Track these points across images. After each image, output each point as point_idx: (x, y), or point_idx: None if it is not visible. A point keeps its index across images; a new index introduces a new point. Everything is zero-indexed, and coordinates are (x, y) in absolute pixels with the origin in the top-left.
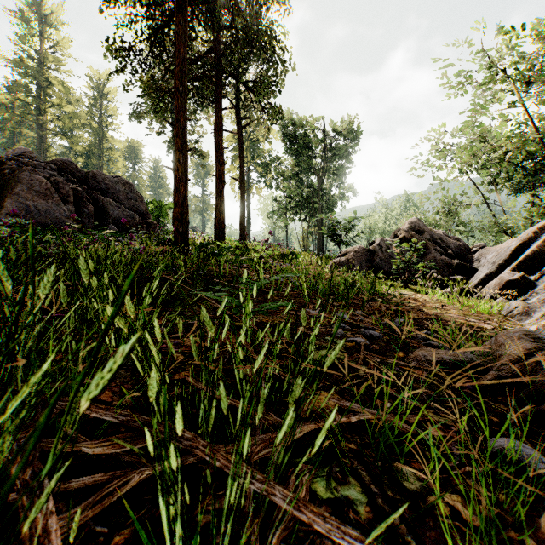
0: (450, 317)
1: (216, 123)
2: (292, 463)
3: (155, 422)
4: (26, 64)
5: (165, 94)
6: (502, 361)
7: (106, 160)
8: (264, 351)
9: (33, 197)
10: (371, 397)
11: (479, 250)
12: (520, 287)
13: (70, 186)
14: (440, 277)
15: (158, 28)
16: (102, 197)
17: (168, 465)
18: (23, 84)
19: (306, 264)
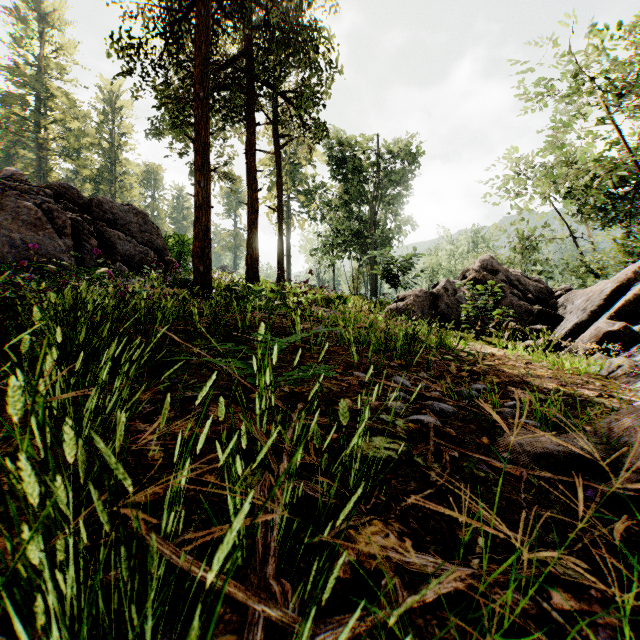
0: (539, 379)
1: (248, 141)
2: None
3: None
4: (23, 71)
5: (186, 106)
6: (638, 456)
7: (120, 187)
8: (240, 521)
9: (20, 229)
10: (451, 524)
11: (565, 294)
12: (622, 340)
13: (68, 216)
14: (519, 326)
15: (175, 21)
16: (109, 230)
17: None
18: (19, 96)
19: (356, 311)
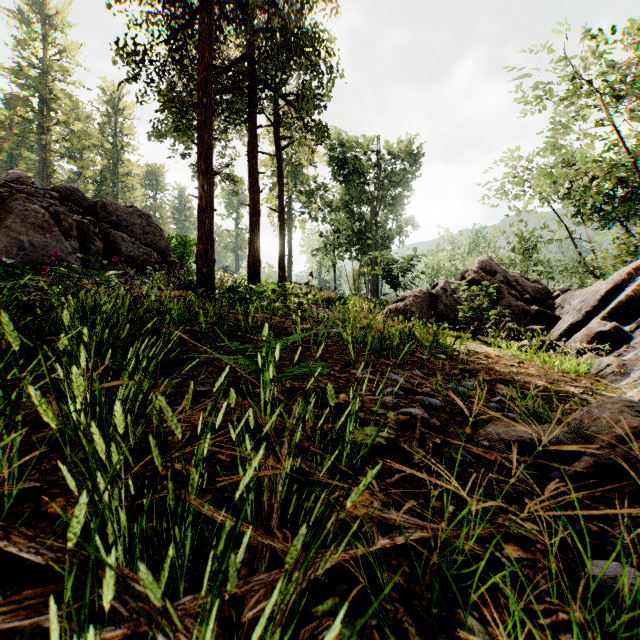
0: (529, 377)
1: (250, 144)
2: (308, 613)
3: (69, 586)
4: (27, 73)
5: (189, 109)
6: (599, 442)
7: (122, 187)
8: (255, 461)
9: (28, 231)
10: (428, 496)
11: (562, 295)
12: (613, 340)
13: (73, 218)
14: (516, 326)
15: (179, 28)
16: (113, 232)
17: (112, 632)
18: (23, 98)
19: (356, 311)
